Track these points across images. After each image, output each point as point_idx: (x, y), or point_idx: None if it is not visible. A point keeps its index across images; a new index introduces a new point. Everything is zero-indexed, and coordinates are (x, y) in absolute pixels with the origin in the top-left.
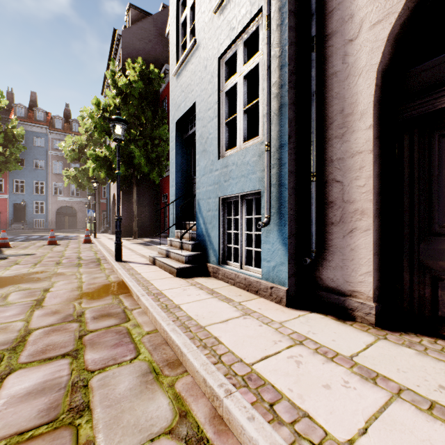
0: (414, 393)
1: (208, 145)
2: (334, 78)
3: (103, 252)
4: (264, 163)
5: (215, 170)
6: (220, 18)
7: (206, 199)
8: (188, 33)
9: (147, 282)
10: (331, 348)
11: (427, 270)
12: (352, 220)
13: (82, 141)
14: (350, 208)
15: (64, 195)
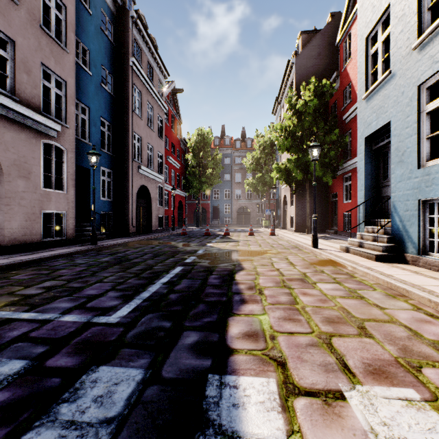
0: None
1: (406, 157)
2: None
3: (295, 242)
4: None
5: (414, 177)
6: (419, 53)
7: (403, 201)
8: (379, 63)
9: (353, 261)
10: None
11: None
12: None
13: (257, 155)
14: None
15: (241, 198)
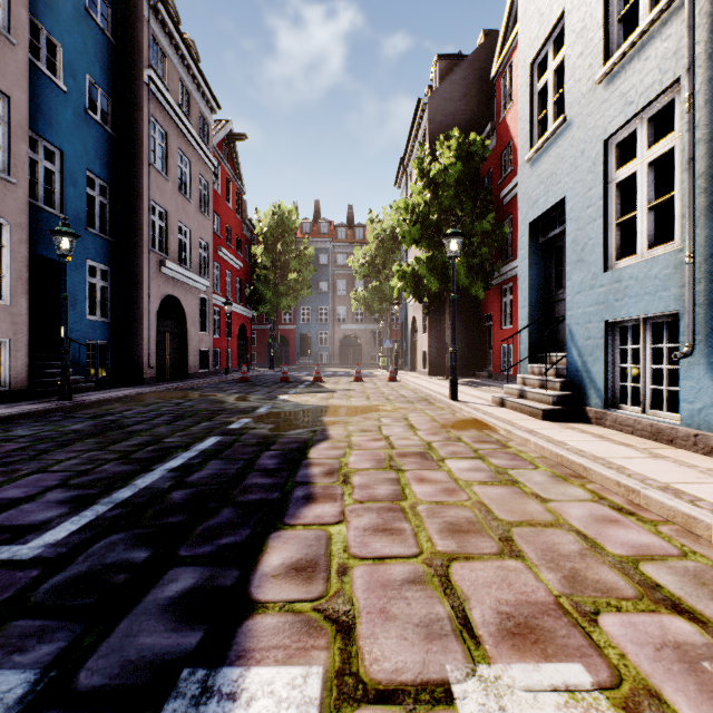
0: None
1: (587, 254)
2: None
3: (425, 391)
4: (683, 277)
5: (599, 285)
6: (606, 89)
7: (583, 324)
8: (549, 104)
9: (508, 421)
10: None
11: None
12: None
13: (371, 252)
14: None
15: (347, 322)
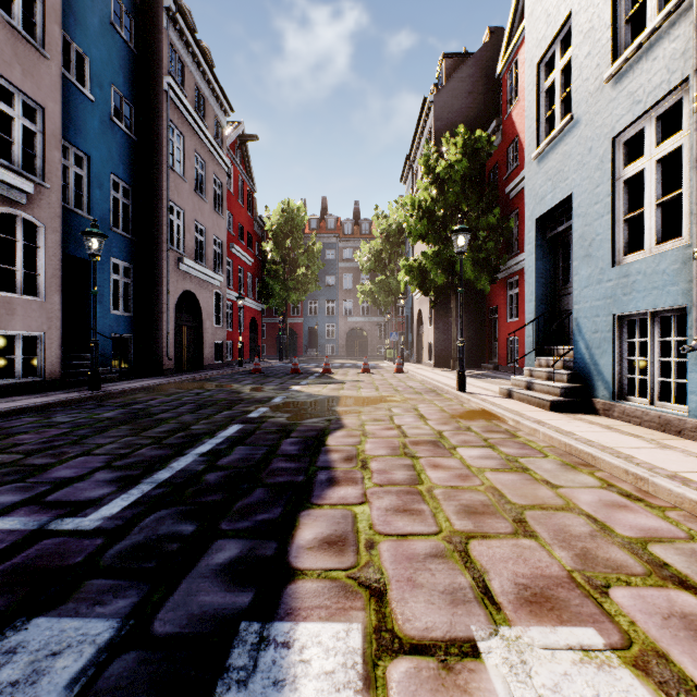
0: None
1: (595, 249)
2: None
3: (432, 383)
4: (691, 272)
5: (607, 280)
6: (614, 89)
7: (591, 318)
8: (556, 103)
9: (516, 412)
10: None
11: None
12: None
13: (378, 246)
14: None
15: (354, 315)
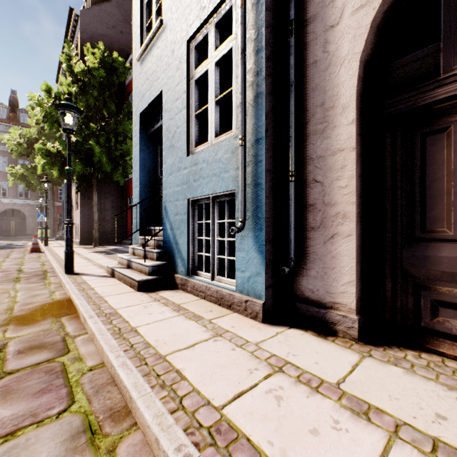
0: (412, 428)
1: (176, 140)
2: (314, 67)
3: (52, 263)
4: (238, 160)
5: (184, 168)
6: None
7: (174, 202)
8: (153, 13)
9: (100, 299)
10: (315, 374)
11: (409, 278)
12: (333, 224)
13: (31, 134)
14: (331, 211)
15: (9, 197)
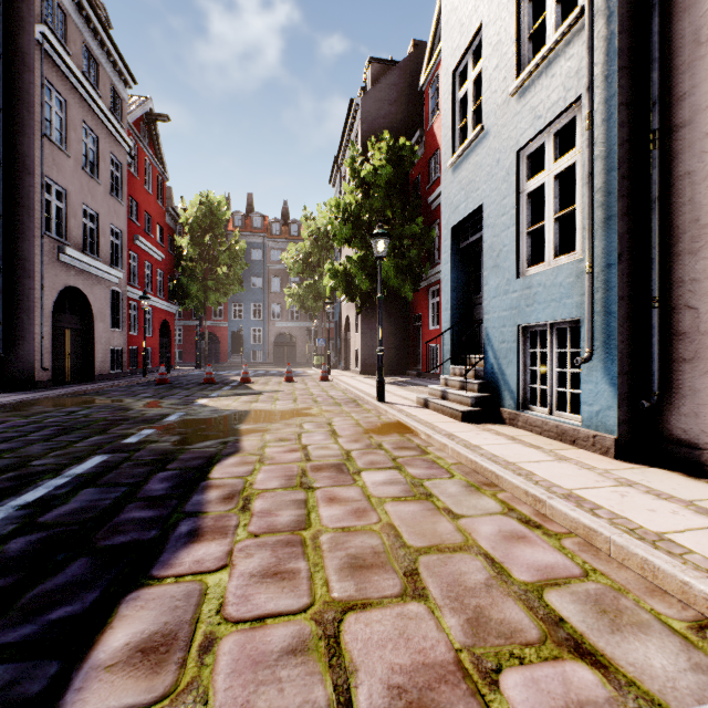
0: None
1: (502, 260)
2: (685, 179)
3: (354, 392)
4: (584, 286)
5: (513, 291)
6: (519, 102)
7: (499, 328)
8: (469, 113)
9: (430, 424)
10: (667, 493)
11: None
12: None
13: (306, 249)
14: (707, 341)
15: (282, 320)
